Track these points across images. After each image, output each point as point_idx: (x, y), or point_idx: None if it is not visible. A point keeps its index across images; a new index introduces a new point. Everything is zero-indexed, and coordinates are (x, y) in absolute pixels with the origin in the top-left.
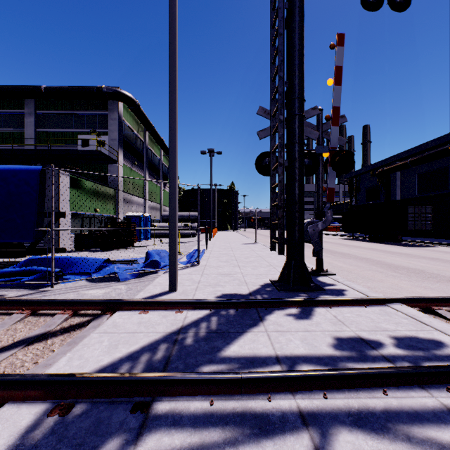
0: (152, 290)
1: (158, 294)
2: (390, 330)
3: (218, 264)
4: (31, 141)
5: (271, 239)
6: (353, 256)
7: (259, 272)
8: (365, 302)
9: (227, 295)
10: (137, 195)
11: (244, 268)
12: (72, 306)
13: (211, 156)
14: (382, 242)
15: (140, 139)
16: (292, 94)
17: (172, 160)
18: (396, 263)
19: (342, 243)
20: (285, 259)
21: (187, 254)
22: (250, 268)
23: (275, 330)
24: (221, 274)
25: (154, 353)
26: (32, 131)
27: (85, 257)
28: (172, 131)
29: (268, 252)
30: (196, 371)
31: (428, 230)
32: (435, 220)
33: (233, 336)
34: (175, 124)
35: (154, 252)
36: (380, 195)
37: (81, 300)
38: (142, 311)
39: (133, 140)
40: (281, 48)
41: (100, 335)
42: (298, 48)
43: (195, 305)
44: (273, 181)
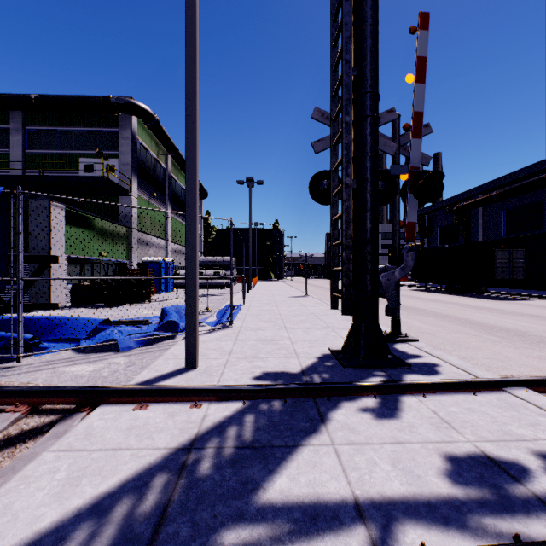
0: (162, 366)
1: (169, 373)
2: (529, 440)
3: (258, 324)
4: (18, 165)
5: (331, 292)
6: (431, 313)
7: (313, 337)
8: (474, 386)
9: (270, 375)
10: (157, 236)
11: (293, 332)
12: (30, 398)
13: (250, 186)
14: (463, 294)
15: (161, 165)
16: (361, 87)
17: (190, 179)
18: (489, 322)
19: (414, 296)
20: (346, 317)
21: (217, 311)
22: (301, 332)
23: (347, 442)
24: (262, 340)
25: (140, 497)
26: (20, 153)
27: (74, 317)
28: (190, 137)
29: (323, 308)
30: (211, 544)
31: (520, 279)
32: (526, 267)
33: (279, 455)
34: (194, 126)
35: (173, 308)
36: (458, 237)
37: (45, 388)
38: (138, 406)
39: (152, 165)
40: (347, 20)
41: (57, 455)
42: (370, 22)
43: (220, 394)
44: (334, 212)
